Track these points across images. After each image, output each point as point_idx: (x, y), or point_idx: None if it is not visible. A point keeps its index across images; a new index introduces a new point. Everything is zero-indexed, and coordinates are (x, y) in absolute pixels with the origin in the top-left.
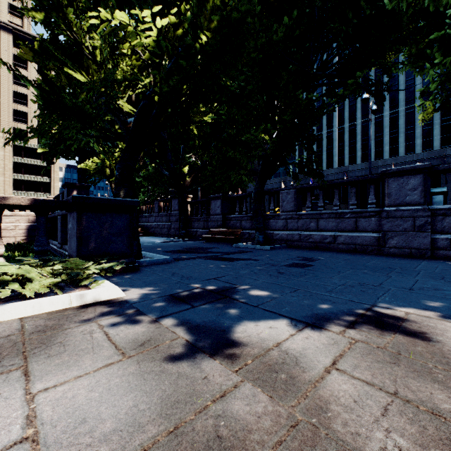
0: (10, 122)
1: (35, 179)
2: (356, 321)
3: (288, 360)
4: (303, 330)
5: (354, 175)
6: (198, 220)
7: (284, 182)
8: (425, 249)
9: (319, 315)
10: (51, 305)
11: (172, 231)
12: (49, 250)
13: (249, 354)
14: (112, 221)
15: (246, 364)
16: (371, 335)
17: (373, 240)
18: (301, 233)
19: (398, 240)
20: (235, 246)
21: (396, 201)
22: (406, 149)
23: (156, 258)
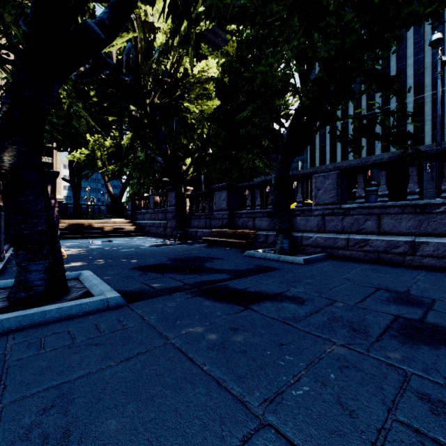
0: None
1: None
2: None
3: None
4: None
5: None
6: (198, 218)
7: None
8: None
9: None
10: None
11: (168, 231)
12: None
13: None
14: None
15: None
16: None
17: None
18: (350, 237)
19: None
20: (246, 254)
21: None
22: (434, 139)
23: (79, 303)
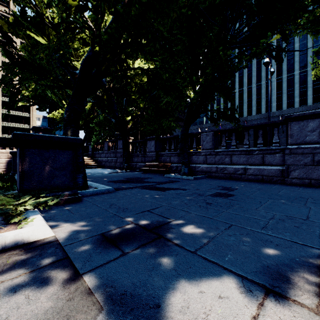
0: None
1: (18, 126)
2: None
3: None
4: (266, 305)
5: (251, 123)
6: (137, 156)
7: (200, 129)
8: None
9: (272, 268)
10: None
11: (118, 164)
12: (16, 180)
13: None
14: (55, 157)
15: None
16: None
17: (278, 172)
18: (218, 166)
19: (299, 172)
20: (165, 176)
21: (297, 141)
22: (288, 105)
23: (99, 189)
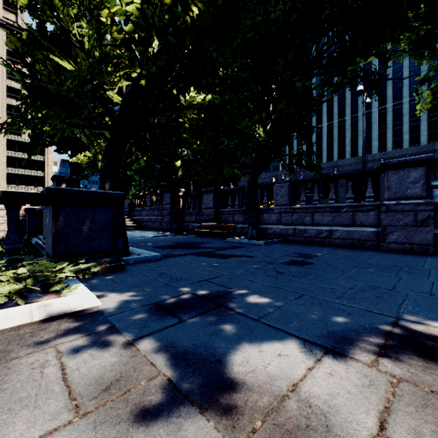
0: (4, 117)
1: (29, 173)
2: (386, 344)
3: (314, 420)
4: (323, 360)
5: (343, 169)
6: (190, 214)
7: (275, 177)
8: (428, 244)
9: (337, 333)
10: (5, 321)
11: (164, 225)
12: (35, 245)
13: (256, 408)
14: (93, 216)
15: (254, 430)
16: (415, 369)
17: (372, 235)
18: (296, 228)
19: (398, 235)
20: (227, 240)
21: (396, 195)
22: (394, 145)
23: (144, 256)
